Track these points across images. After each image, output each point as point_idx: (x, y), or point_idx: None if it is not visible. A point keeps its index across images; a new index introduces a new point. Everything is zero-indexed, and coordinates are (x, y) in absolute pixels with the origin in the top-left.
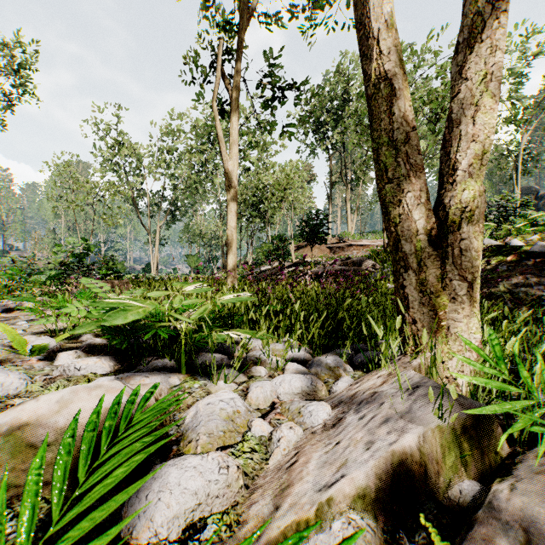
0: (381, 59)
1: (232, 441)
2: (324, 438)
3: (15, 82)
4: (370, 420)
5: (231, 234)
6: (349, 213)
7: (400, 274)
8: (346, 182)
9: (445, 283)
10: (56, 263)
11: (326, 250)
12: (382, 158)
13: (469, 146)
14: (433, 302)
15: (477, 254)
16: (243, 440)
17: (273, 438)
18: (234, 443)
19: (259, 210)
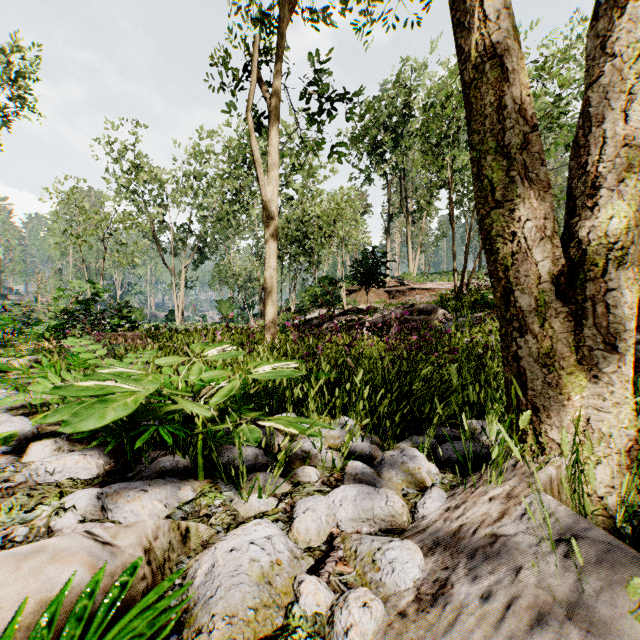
0: (486, 28)
1: (269, 627)
2: (425, 635)
3: (12, 93)
4: (507, 609)
5: (270, 277)
6: (411, 250)
7: (513, 339)
8: (407, 214)
9: (582, 355)
10: (57, 311)
11: (384, 295)
12: (487, 172)
13: (618, 152)
14: (563, 382)
15: (630, 311)
16: (287, 630)
17: (336, 622)
18: (272, 631)
19: (303, 247)
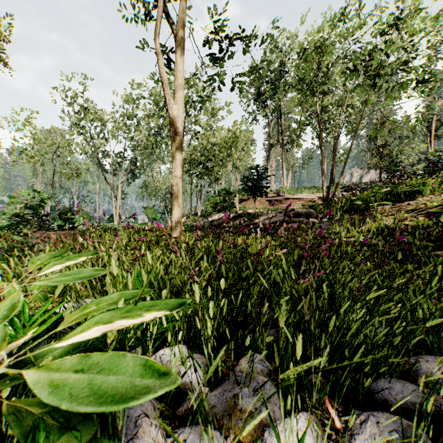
0: None
1: None
2: None
3: None
4: None
5: (176, 184)
6: (285, 171)
7: None
8: (282, 144)
9: None
10: (9, 214)
11: (266, 203)
12: None
13: None
14: None
15: None
16: None
17: None
18: None
19: (207, 168)
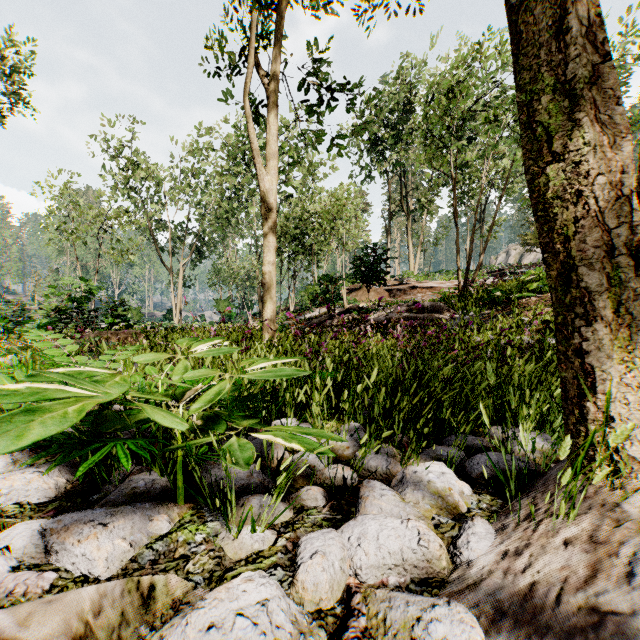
0: None
1: None
2: None
3: (7, 89)
4: None
5: (268, 271)
6: (411, 249)
7: (574, 329)
8: (407, 212)
9: None
10: (49, 309)
11: (384, 294)
12: (541, 118)
13: None
14: None
15: None
16: None
17: None
18: None
19: (303, 245)
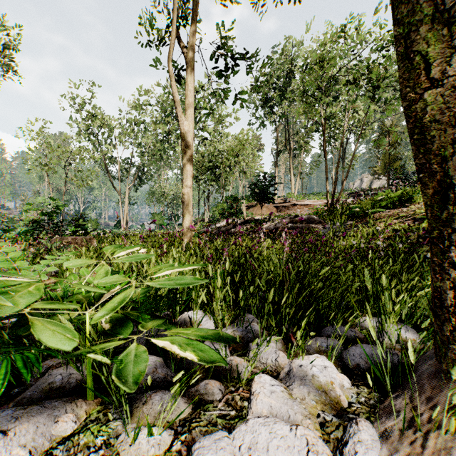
0: None
1: None
2: None
3: (1, 61)
4: None
5: (187, 193)
6: (293, 177)
7: (450, 243)
8: (290, 150)
9: None
10: (27, 220)
11: (273, 209)
12: (419, 47)
13: None
14: None
15: None
16: None
17: None
18: None
19: (214, 174)
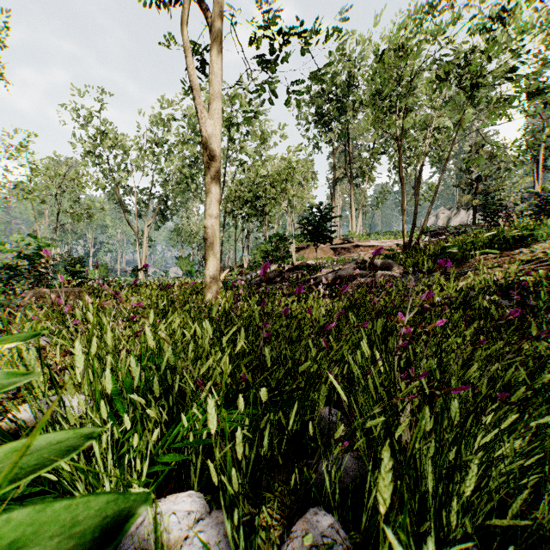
0: None
1: None
2: None
3: None
4: None
5: (211, 225)
6: (354, 211)
7: None
8: (350, 178)
9: None
10: None
11: (330, 252)
12: None
13: None
14: None
15: None
16: None
17: None
18: None
19: (255, 208)
